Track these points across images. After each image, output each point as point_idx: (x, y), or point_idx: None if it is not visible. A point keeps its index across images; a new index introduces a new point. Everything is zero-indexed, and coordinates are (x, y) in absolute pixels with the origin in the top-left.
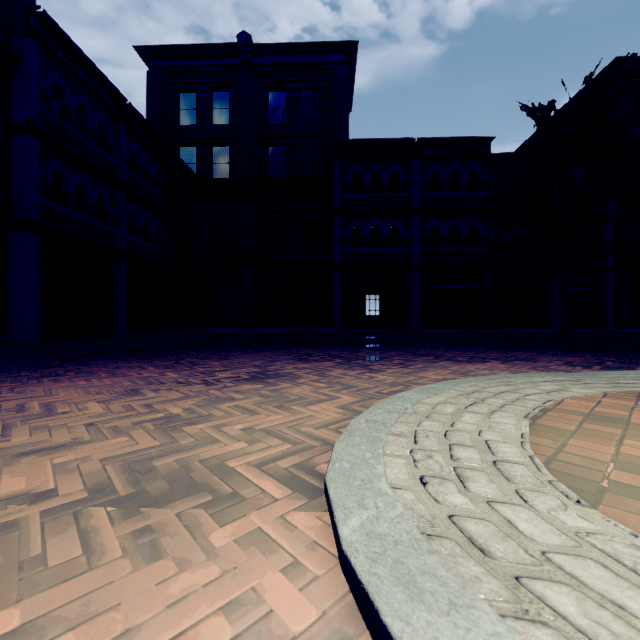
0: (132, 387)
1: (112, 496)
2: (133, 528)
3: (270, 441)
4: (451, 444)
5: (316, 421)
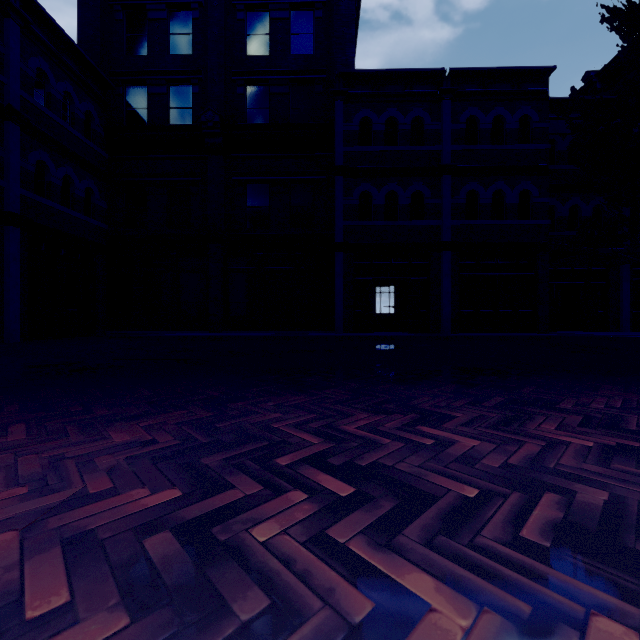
0: None
1: None
2: None
3: None
4: None
5: None
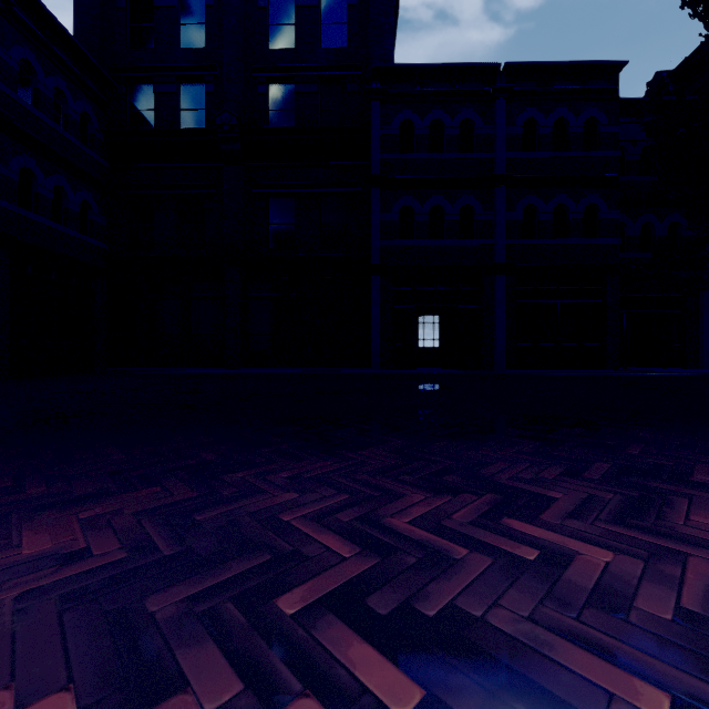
0: None
1: None
2: None
3: None
4: None
5: None
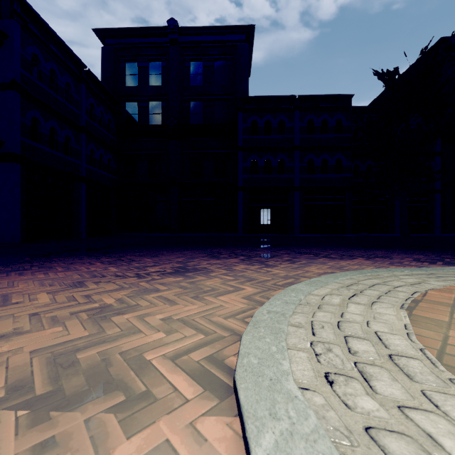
0: (79, 280)
1: (28, 395)
2: (36, 440)
3: (185, 331)
4: (345, 336)
5: (225, 311)
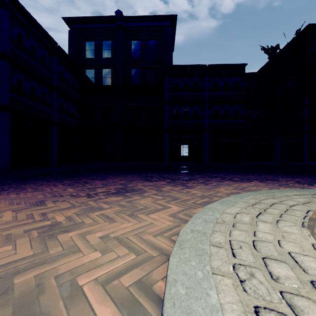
0: (42, 199)
1: None
2: None
3: (119, 250)
4: (263, 257)
5: (155, 228)
